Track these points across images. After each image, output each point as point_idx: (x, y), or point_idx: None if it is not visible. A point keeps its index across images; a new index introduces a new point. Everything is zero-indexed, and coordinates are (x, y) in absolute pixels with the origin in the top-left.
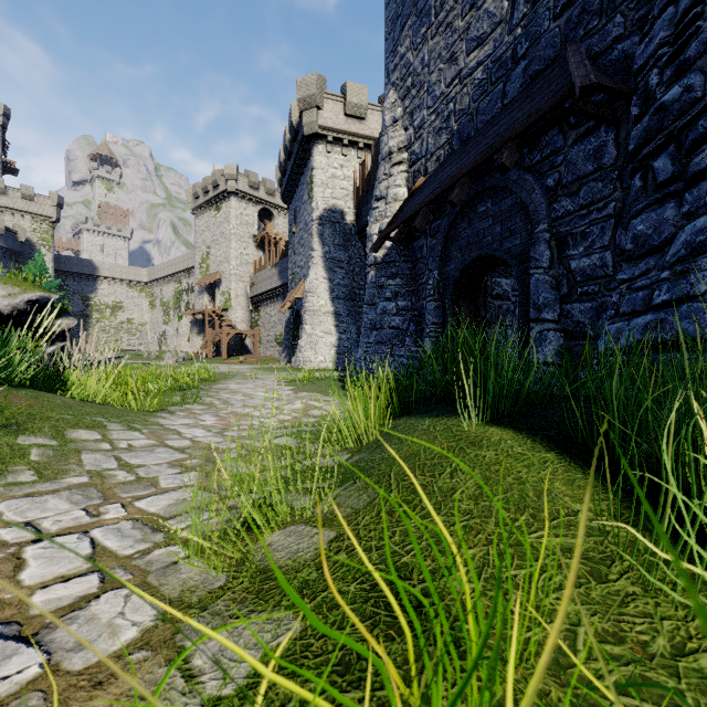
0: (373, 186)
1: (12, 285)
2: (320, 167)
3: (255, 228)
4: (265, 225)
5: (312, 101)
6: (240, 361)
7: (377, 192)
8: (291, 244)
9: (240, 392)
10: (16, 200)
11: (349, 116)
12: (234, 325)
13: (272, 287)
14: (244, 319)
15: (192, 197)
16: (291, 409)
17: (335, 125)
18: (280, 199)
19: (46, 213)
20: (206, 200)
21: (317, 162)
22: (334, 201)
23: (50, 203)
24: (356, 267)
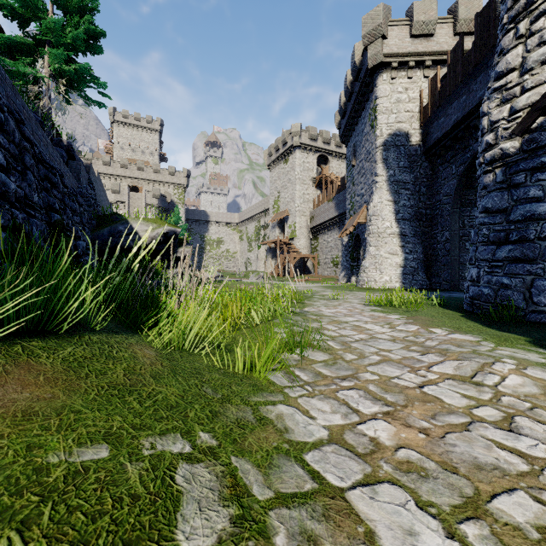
0: (448, 97)
1: (152, 222)
2: (384, 95)
3: (314, 172)
4: (322, 169)
5: (377, 32)
6: (305, 280)
7: (502, 67)
8: (349, 177)
9: (344, 323)
10: (166, 176)
11: (415, 37)
12: (298, 250)
13: (329, 218)
14: (306, 246)
15: (267, 156)
16: (512, 391)
17: (400, 50)
18: (333, 145)
19: (181, 182)
20: (277, 156)
21: (381, 91)
22: (398, 125)
23: (183, 176)
24: (421, 187)
